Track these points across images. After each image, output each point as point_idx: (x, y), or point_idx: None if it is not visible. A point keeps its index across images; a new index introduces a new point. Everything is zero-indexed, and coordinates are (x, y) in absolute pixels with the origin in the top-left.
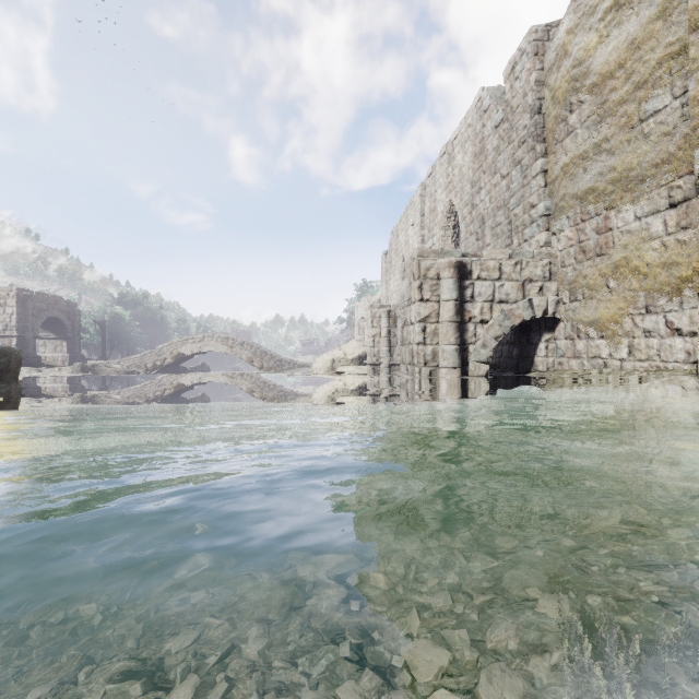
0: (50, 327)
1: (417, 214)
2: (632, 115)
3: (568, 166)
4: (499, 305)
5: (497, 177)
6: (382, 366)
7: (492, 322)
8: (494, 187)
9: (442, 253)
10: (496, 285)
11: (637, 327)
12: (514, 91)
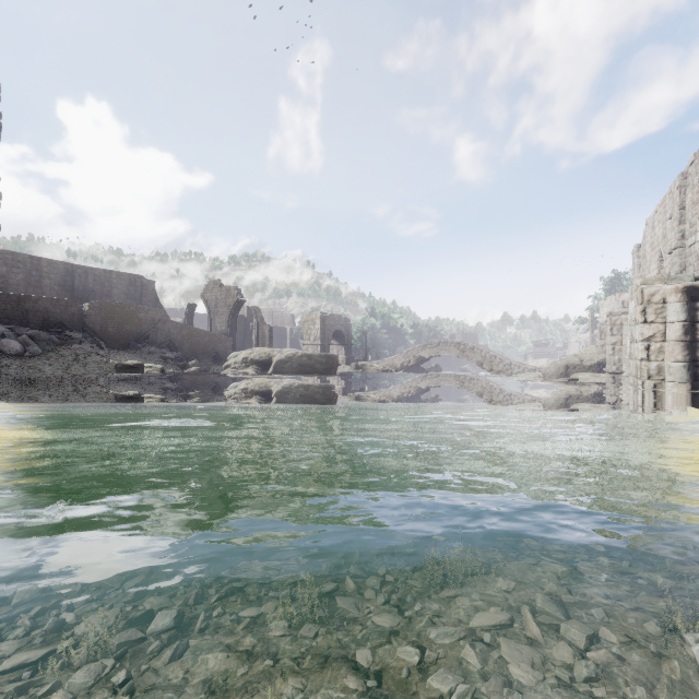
0: (335, 337)
1: (675, 207)
2: None
3: None
4: None
5: None
6: (624, 375)
7: None
8: None
9: (669, 280)
10: None
11: None
12: None
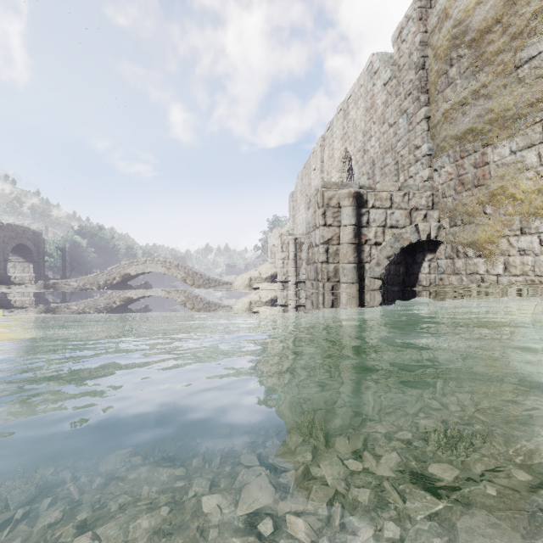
0: (19, 252)
1: (318, 161)
2: (509, 62)
3: (449, 112)
4: (390, 229)
5: (385, 126)
6: (290, 283)
7: (384, 244)
8: (383, 134)
9: (343, 185)
10: (388, 213)
11: (512, 246)
12: (401, 52)
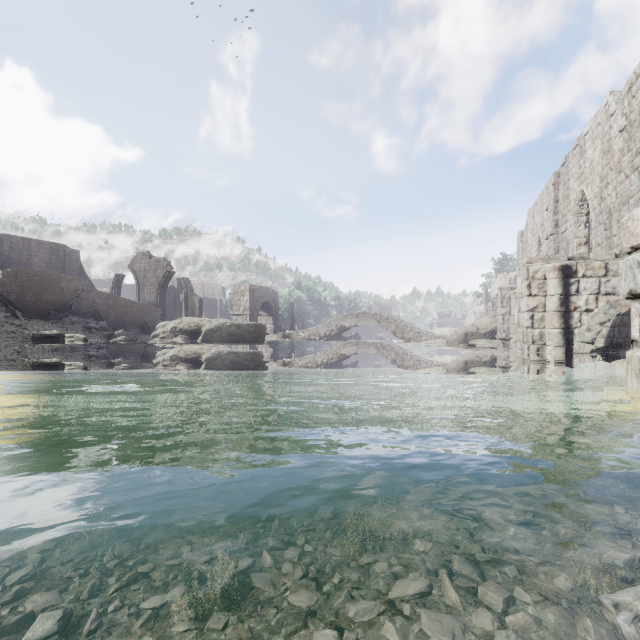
0: (264, 308)
1: (550, 201)
2: None
3: None
4: (605, 297)
5: (621, 176)
6: (512, 341)
7: (596, 311)
8: (619, 184)
9: (549, 259)
10: (601, 281)
11: None
12: (631, 107)
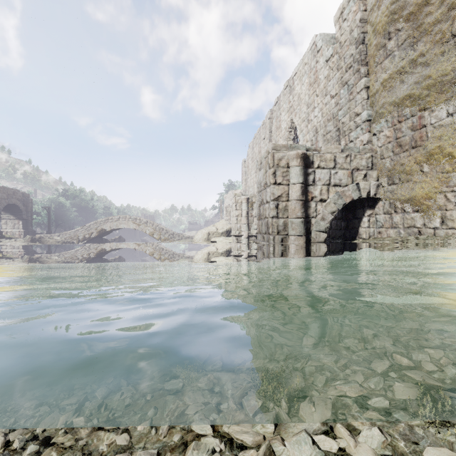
0: (10, 210)
1: (267, 131)
2: (446, 31)
3: (387, 81)
4: (334, 188)
5: (327, 97)
6: (243, 237)
7: (329, 201)
8: (325, 105)
9: (291, 148)
10: (332, 172)
11: (449, 201)
12: (343, 29)
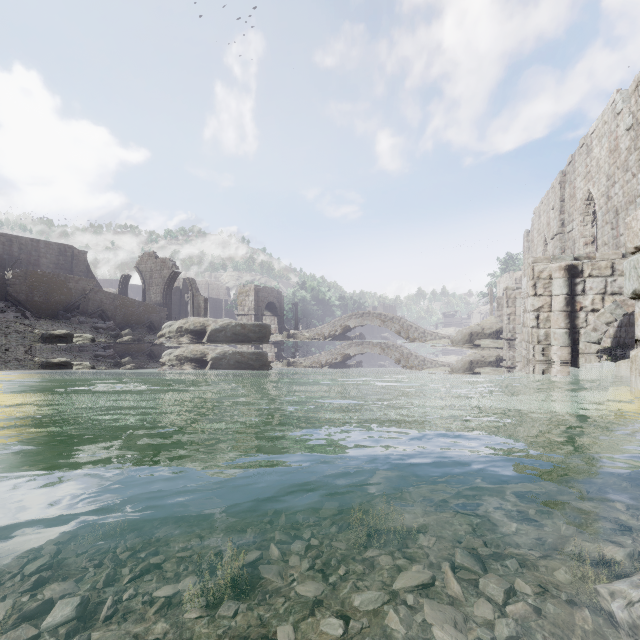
0: (268, 308)
1: (557, 200)
2: None
3: None
4: (611, 296)
5: (628, 175)
6: (517, 341)
7: (602, 311)
8: (626, 183)
9: (554, 259)
10: (608, 281)
11: None
12: (638, 105)
